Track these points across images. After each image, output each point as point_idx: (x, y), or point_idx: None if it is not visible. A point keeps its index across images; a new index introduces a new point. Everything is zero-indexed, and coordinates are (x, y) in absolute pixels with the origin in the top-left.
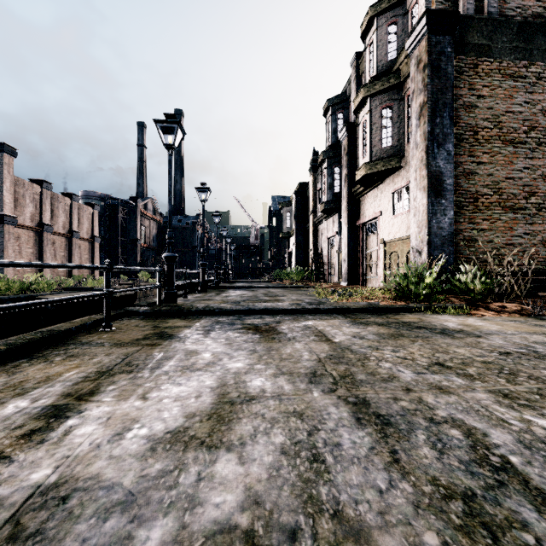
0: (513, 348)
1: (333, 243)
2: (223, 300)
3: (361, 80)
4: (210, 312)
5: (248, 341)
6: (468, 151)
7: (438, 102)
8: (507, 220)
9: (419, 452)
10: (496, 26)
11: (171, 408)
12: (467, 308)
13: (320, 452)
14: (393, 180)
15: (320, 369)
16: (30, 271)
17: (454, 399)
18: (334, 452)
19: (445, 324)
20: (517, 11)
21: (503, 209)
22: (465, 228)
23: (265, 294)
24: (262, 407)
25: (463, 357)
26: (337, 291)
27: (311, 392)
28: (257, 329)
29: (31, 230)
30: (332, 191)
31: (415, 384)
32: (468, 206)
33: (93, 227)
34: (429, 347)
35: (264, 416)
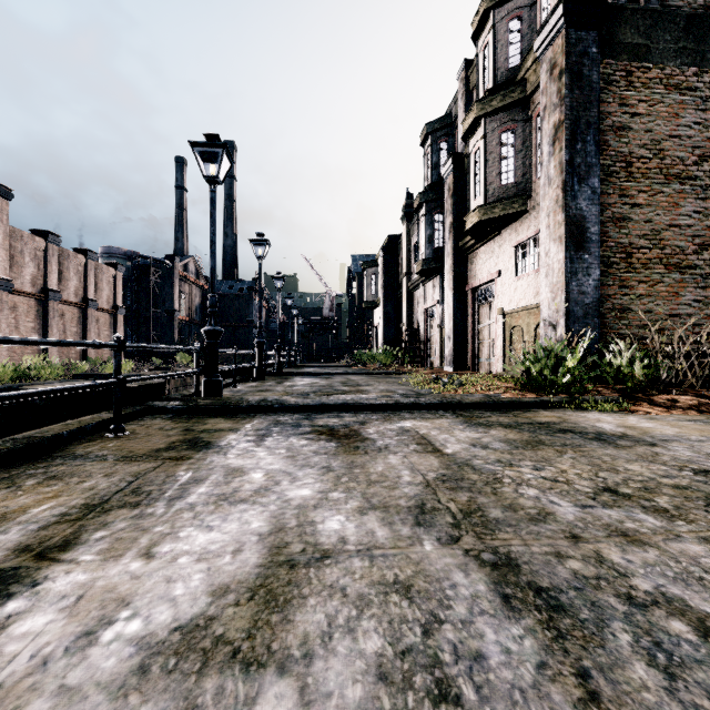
0: (709, 463)
1: (433, 315)
2: (286, 391)
3: (471, 97)
4: (267, 409)
5: (320, 453)
6: (619, 189)
7: (579, 122)
8: (671, 283)
9: (629, 675)
10: (657, 20)
11: (189, 575)
12: (625, 402)
13: (449, 675)
14: (516, 229)
15: (430, 500)
16: (30, 352)
17: (654, 556)
18: (475, 675)
19: (599, 426)
20: (684, 0)
21: (666, 268)
22: (615, 293)
23: (344, 383)
24: (341, 573)
25: (642, 479)
26: (440, 378)
27: (421, 543)
28: (332, 434)
29: (33, 298)
30: (432, 246)
31: (584, 526)
32: (619, 263)
33: (116, 294)
34: (587, 462)
35: (344, 592)
